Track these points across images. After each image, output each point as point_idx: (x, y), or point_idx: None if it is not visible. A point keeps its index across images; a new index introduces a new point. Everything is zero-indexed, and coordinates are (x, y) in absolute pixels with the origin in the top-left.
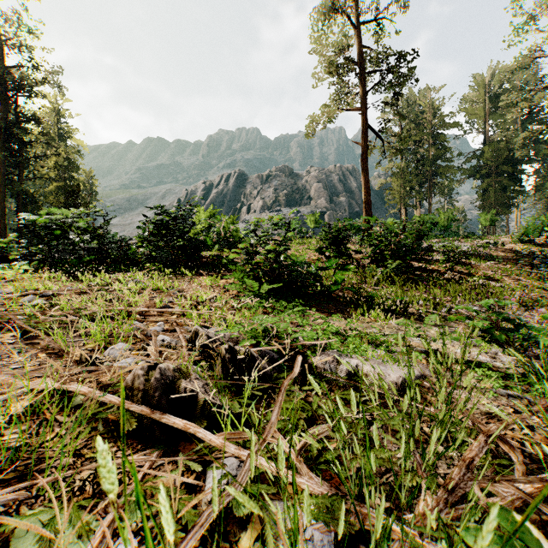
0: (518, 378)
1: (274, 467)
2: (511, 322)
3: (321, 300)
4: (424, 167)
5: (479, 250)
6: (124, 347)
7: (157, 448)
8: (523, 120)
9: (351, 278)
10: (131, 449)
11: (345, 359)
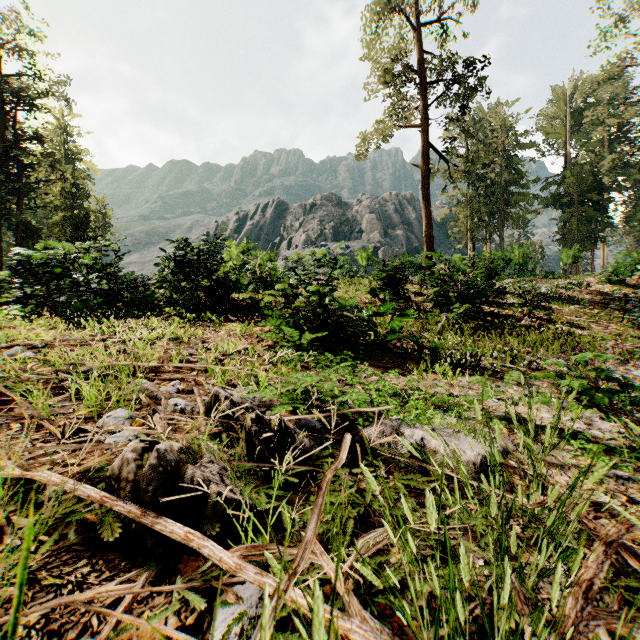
0: (626, 454)
1: (311, 602)
2: (615, 381)
3: (375, 351)
4: (495, 195)
5: (560, 292)
6: (124, 414)
7: (148, 566)
8: (611, 140)
9: (410, 325)
10: (110, 570)
11: (407, 429)
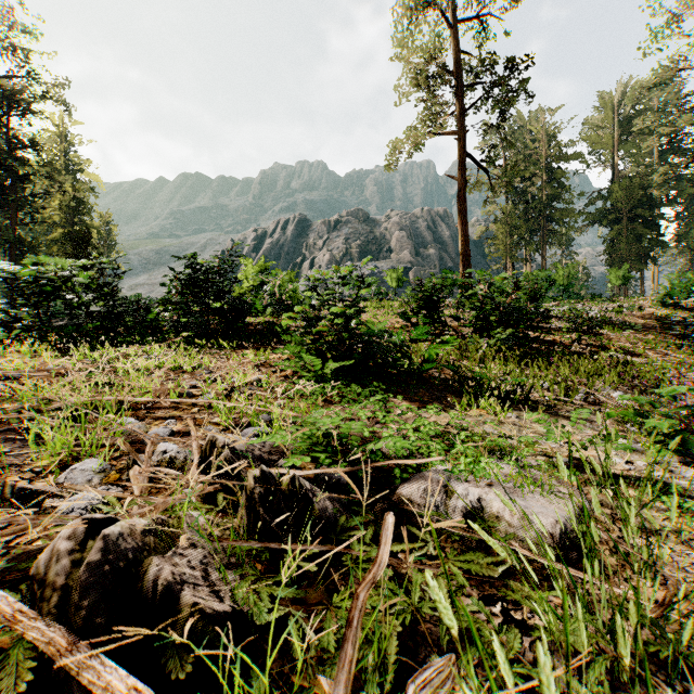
0: None
1: None
2: None
3: (409, 382)
4: (536, 210)
5: (610, 316)
6: (95, 466)
7: None
8: (662, 151)
9: (448, 353)
10: None
11: (457, 485)
